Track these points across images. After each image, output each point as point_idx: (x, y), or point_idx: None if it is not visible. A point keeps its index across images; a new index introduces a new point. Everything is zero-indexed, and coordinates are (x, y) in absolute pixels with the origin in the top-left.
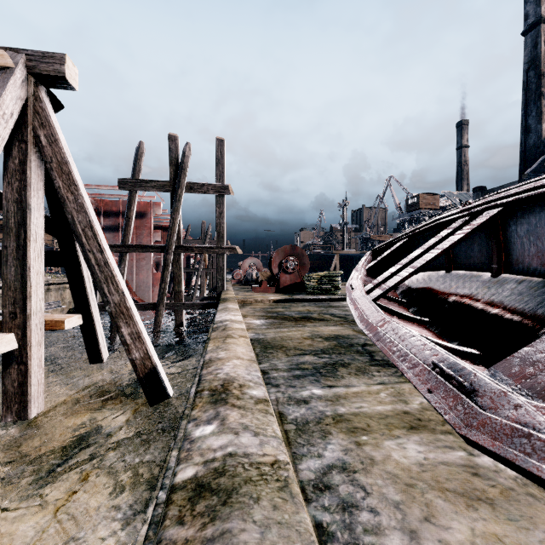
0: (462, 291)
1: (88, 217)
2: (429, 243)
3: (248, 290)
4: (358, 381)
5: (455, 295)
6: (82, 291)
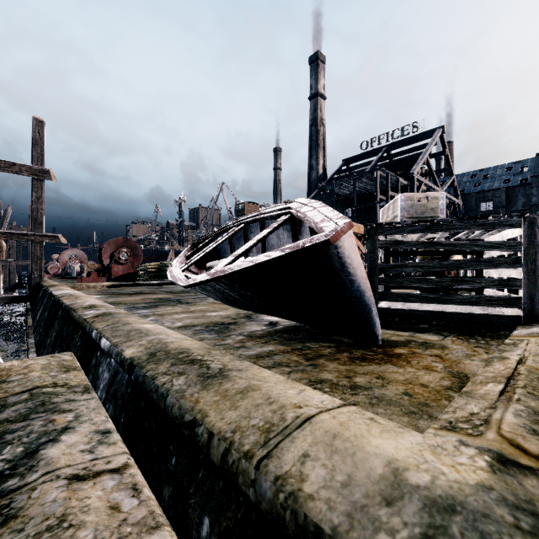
0: None
1: None
2: (217, 240)
3: (72, 282)
4: (169, 307)
5: None
6: None
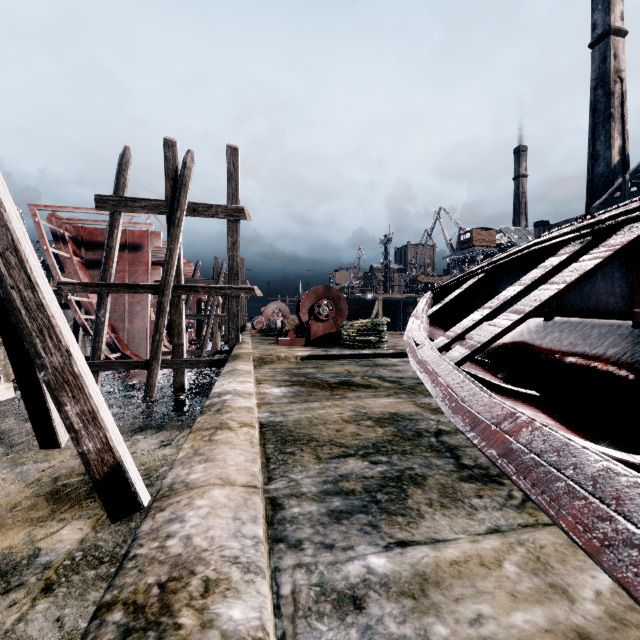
0: (585, 349)
1: (11, 234)
2: (531, 277)
3: (270, 343)
4: (451, 524)
5: (573, 354)
6: (22, 347)
